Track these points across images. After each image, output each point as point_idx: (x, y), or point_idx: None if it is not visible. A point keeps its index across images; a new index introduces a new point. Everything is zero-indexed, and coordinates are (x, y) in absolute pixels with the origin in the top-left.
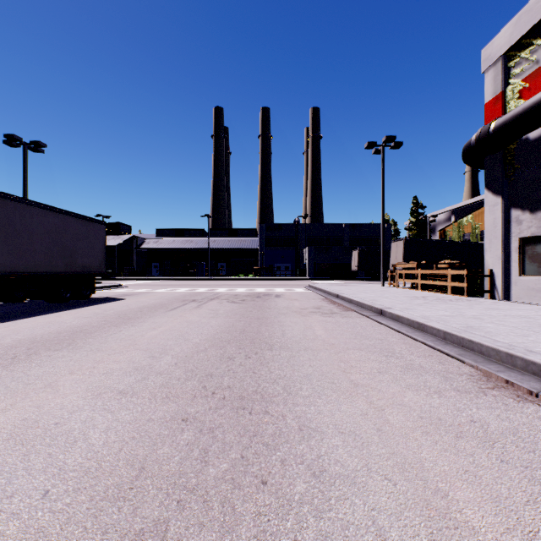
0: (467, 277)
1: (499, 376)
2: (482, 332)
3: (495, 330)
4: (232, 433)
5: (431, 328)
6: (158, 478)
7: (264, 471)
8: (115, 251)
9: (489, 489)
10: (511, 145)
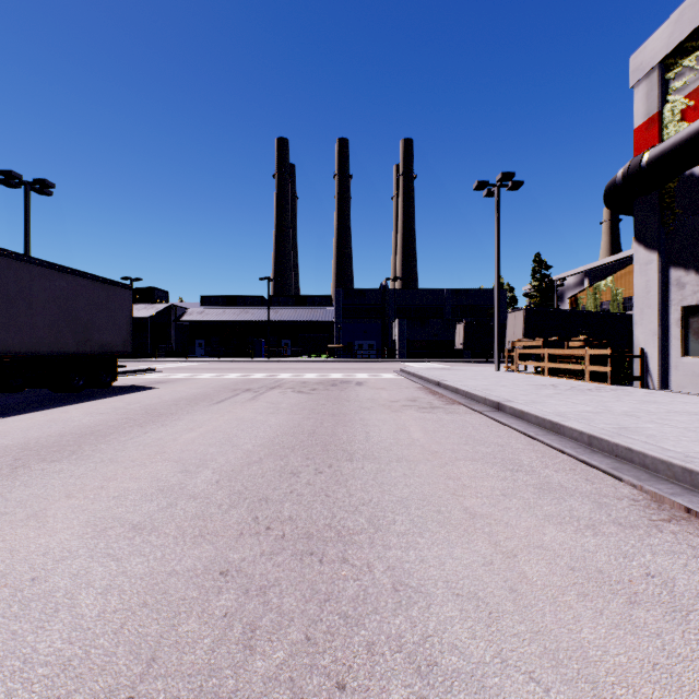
0: (611, 359)
1: (675, 502)
2: (642, 436)
3: (660, 432)
4: (292, 595)
5: (570, 429)
6: (175, 677)
7: (340, 664)
8: (147, 324)
9: (696, 698)
10: (671, 184)
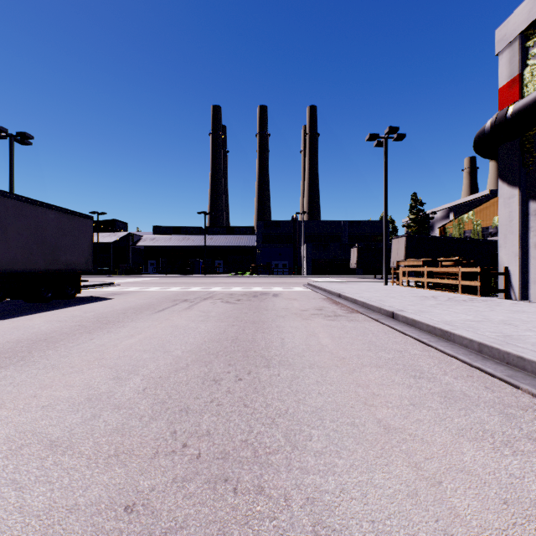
0: (481, 275)
1: None
2: (528, 344)
3: None
4: None
5: (460, 337)
6: None
7: None
8: (110, 248)
9: None
10: (530, 132)
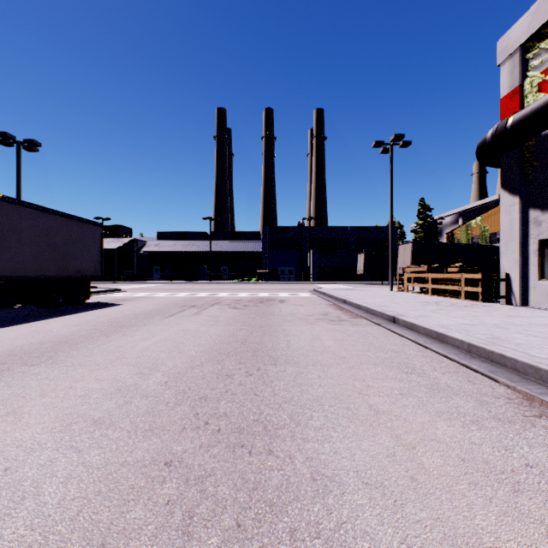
0: (482, 282)
1: (543, 400)
2: (512, 344)
3: (526, 341)
4: (226, 484)
5: (453, 339)
6: None
7: None
8: (115, 254)
9: None
10: (530, 142)
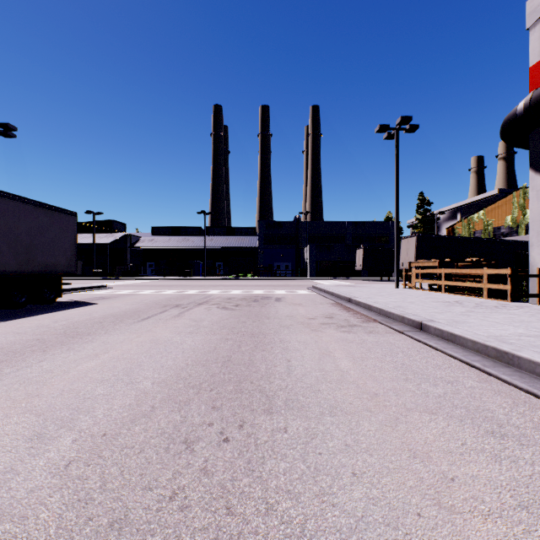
0: (511, 278)
1: None
2: None
3: None
4: None
5: (531, 362)
6: None
7: None
8: (107, 249)
9: None
10: None
